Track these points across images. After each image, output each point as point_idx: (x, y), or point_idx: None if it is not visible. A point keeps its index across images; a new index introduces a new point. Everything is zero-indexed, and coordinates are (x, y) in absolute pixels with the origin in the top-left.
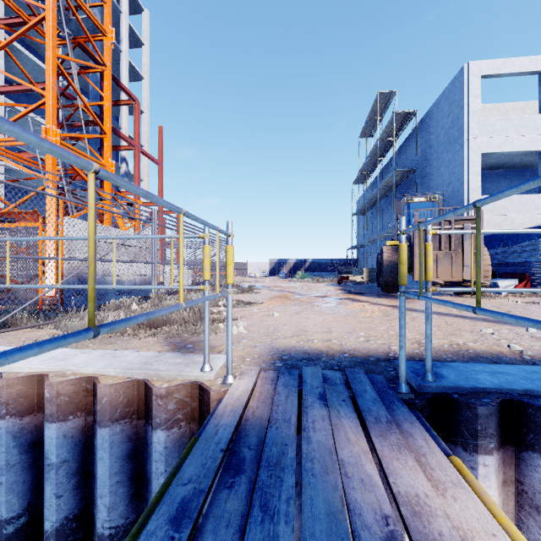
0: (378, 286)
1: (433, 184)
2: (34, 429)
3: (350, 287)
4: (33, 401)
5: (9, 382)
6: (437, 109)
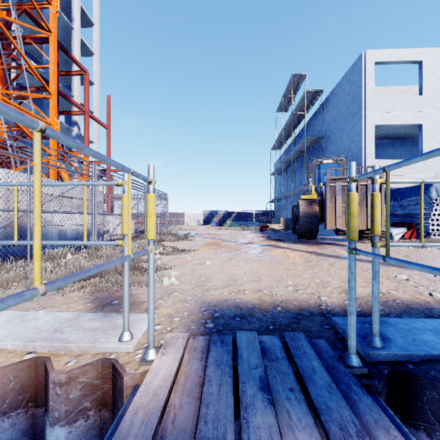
0: (293, 233)
1: (336, 150)
2: None
3: (270, 234)
4: None
5: None
6: (340, 89)
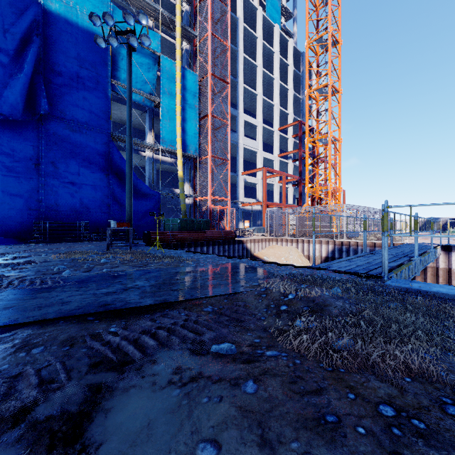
0: None
1: None
2: (371, 250)
3: None
4: (371, 245)
5: (369, 242)
6: None
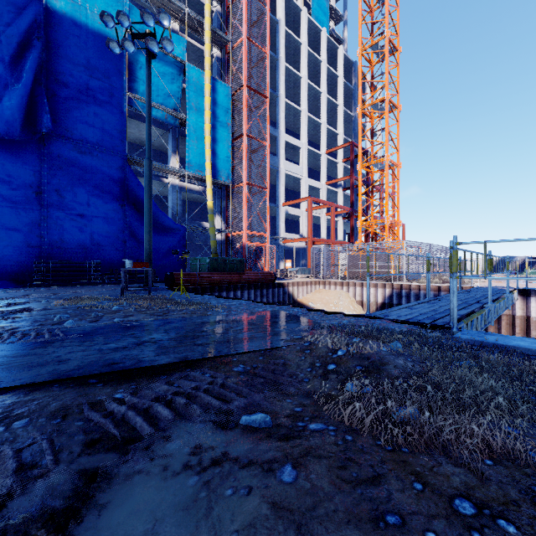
0: None
1: None
2: (436, 294)
3: None
4: (436, 289)
5: (433, 285)
6: None
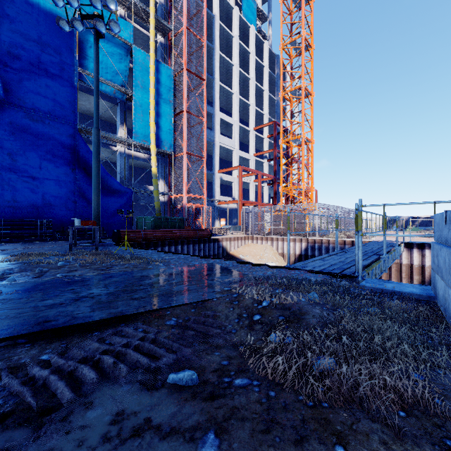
0: None
1: None
2: (342, 247)
3: None
4: (342, 243)
5: (339, 240)
6: None
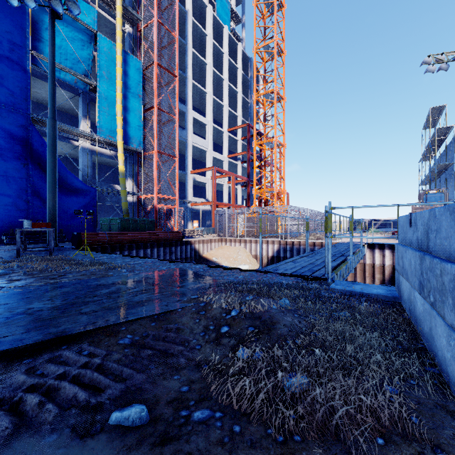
0: None
1: None
2: (312, 248)
3: None
4: (312, 245)
5: (309, 242)
6: None
